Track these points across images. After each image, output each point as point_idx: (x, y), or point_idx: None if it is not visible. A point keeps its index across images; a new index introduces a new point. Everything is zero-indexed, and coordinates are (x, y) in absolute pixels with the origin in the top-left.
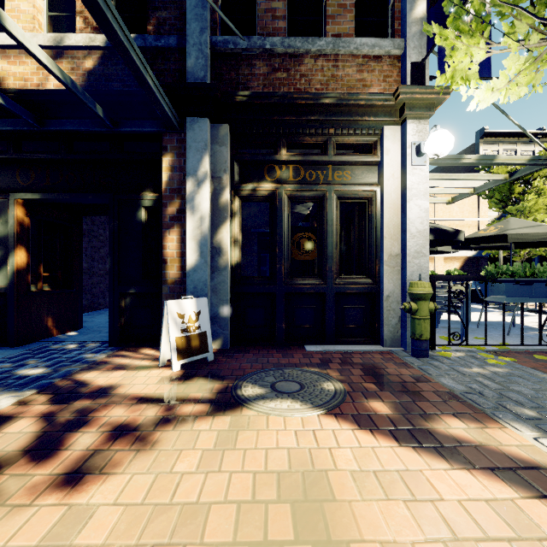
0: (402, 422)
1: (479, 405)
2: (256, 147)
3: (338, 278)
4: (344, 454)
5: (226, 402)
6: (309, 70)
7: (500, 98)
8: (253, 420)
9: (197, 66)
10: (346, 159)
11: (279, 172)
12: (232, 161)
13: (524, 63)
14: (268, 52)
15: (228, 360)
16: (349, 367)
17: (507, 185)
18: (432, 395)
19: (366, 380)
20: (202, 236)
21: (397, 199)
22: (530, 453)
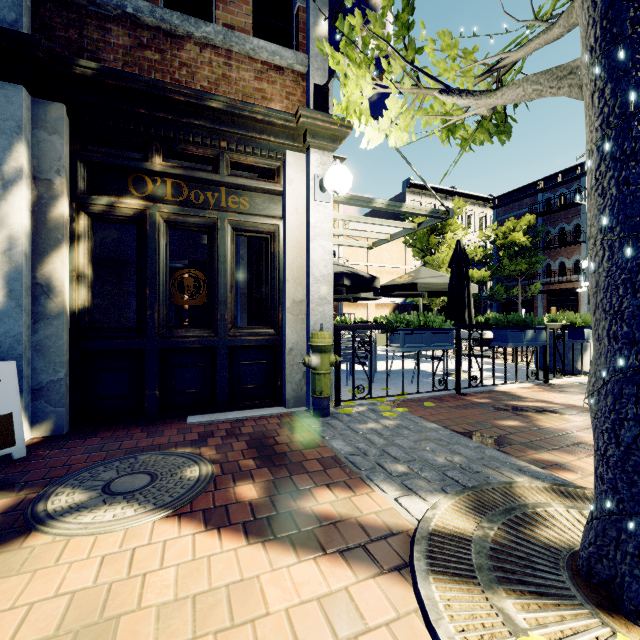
0: (268, 507)
1: (358, 468)
2: (118, 147)
3: (235, 328)
4: (167, 576)
5: (6, 529)
6: (193, 60)
7: (389, 141)
8: (41, 553)
9: (1, 0)
10: (243, 182)
11: (152, 186)
12: (74, 159)
13: (401, 107)
14: (132, 18)
15: (55, 452)
16: (235, 439)
17: (426, 236)
18: (316, 463)
19: (247, 456)
20: (13, 266)
21: (302, 237)
22: (388, 517)
